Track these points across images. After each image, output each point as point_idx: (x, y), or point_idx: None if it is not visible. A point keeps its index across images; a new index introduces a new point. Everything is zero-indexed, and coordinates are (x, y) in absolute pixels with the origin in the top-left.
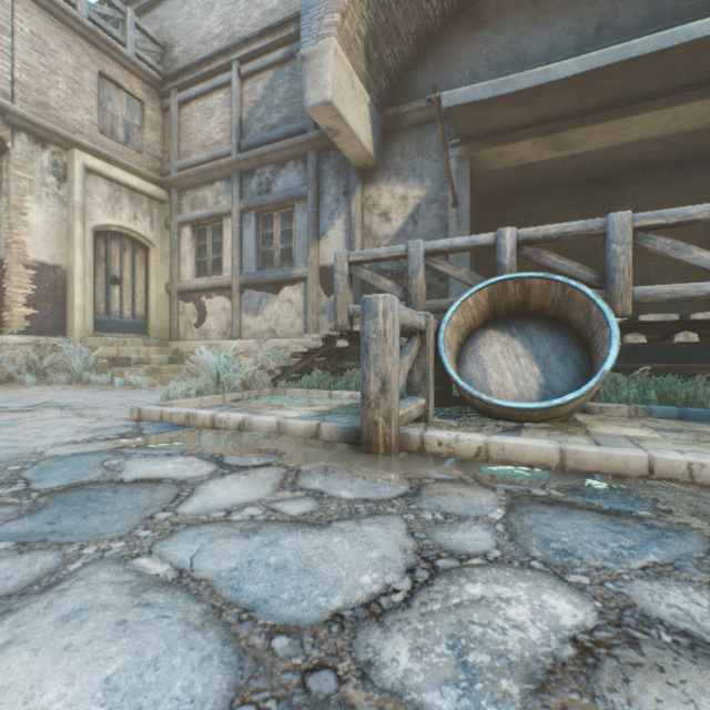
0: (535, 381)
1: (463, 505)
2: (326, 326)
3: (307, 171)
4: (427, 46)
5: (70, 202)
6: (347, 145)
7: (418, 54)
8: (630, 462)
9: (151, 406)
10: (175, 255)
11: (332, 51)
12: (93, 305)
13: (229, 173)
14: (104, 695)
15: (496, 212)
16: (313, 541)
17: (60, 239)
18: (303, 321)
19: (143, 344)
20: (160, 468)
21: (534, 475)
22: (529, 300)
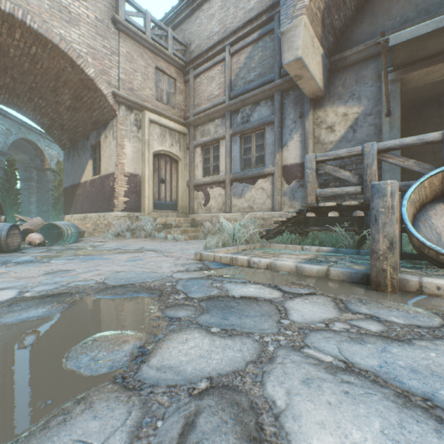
0: None
1: None
2: (287, 204)
3: (274, 105)
4: (364, 6)
5: (143, 140)
6: (306, 85)
7: (356, 14)
8: None
9: (206, 252)
10: (192, 165)
11: (302, 24)
12: (153, 195)
13: (223, 113)
14: (392, 443)
15: (413, 117)
16: (415, 353)
17: (138, 160)
18: (271, 200)
19: (176, 216)
20: (248, 290)
21: None
22: None
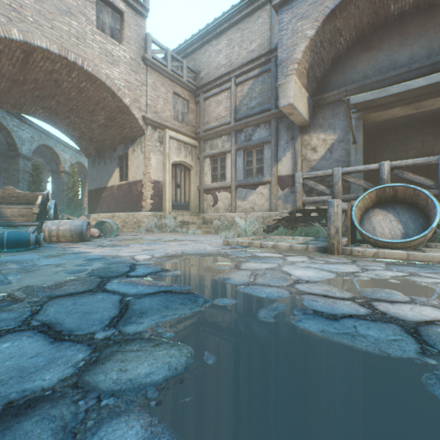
0: (399, 232)
1: (371, 264)
2: (281, 206)
3: (271, 129)
4: (338, 61)
5: (164, 153)
6: (296, 118)
7: (333, 66)
8: (434, 257)
9: (231, 239)
10: (202, 172)
11: (293, 81)
12: (171, 198)
13: (229, 132)
14: (315, 273)
15: (377, 139)
16: (332, 265)
17: (160, 169)
18: (268, 203)
19: (190, 215)
20: (266, 254)
21: (396, 261)
22: (397, 195)
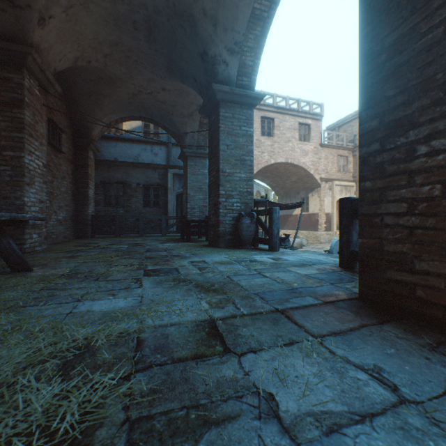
0: None
1: None
2: None
3: None
4: None
5: (331, 195)
6: None
7: None
8: None
9: None
10: None
11: None
12: (335, 222)
13: None
14: None
15: None
16: None
17: (329, 205)
18: None
19: None
20: None
21: None
22: None
